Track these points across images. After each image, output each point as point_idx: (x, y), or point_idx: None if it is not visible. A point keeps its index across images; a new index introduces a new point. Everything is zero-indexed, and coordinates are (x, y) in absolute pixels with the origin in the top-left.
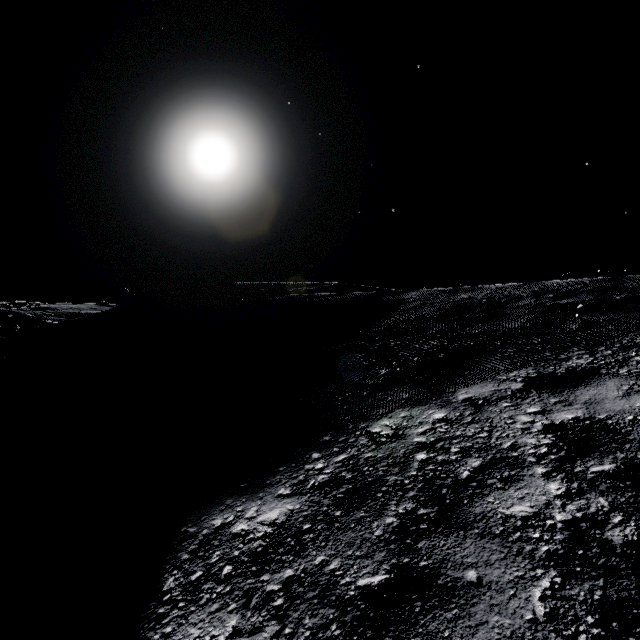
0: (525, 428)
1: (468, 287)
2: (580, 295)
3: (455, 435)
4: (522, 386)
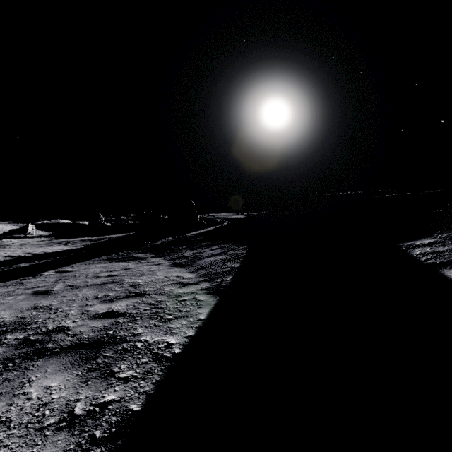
0: None
1: None
2: None
3: None
4: None
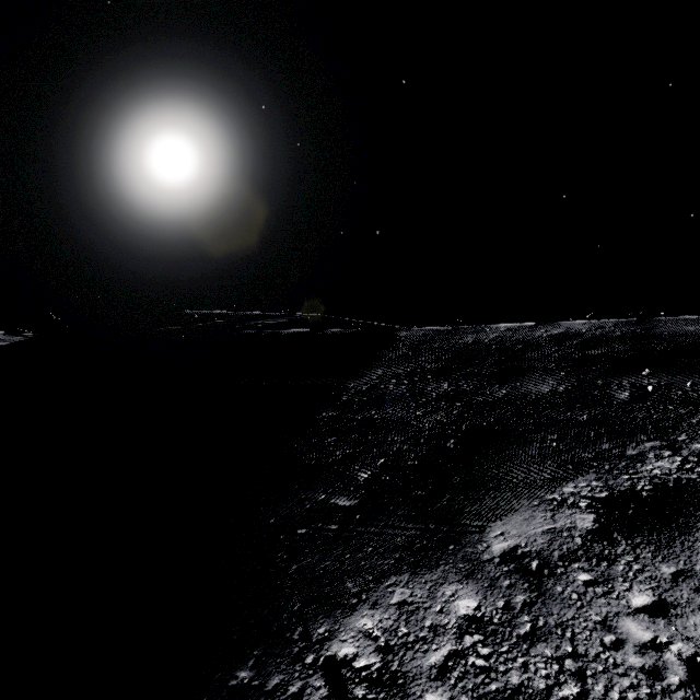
0: (651, 670)
1: (470, 327)
2: (611, 343)
3: (510, 687)
4: (595, 523)
